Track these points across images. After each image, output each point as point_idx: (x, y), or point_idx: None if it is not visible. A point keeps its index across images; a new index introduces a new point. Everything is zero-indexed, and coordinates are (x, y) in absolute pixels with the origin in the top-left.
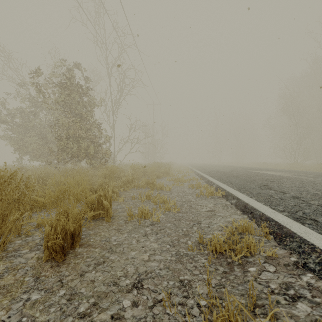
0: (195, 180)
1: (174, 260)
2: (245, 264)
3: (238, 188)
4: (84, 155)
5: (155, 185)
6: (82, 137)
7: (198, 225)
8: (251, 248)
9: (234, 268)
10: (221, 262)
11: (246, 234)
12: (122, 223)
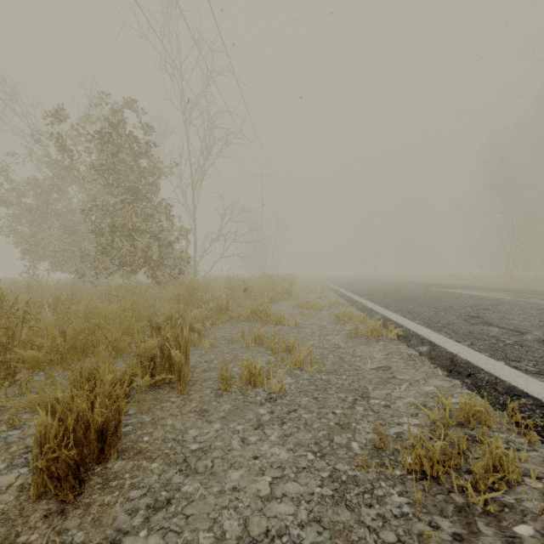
0: (340, 307)
1: (330, 498)
2: (500, 512)
3: (426, 322)
4: (141, 262)
5: (269, 315)
6: (138, 229)
7: (366, 402)
8: (505, 470)
9: (478, 524)
10: (440, 506)
11: (483, 431)
12: (209, 395)
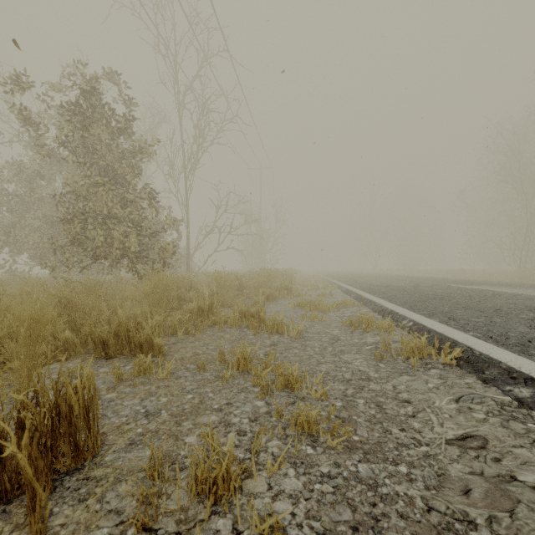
0: (350, 307)
1: None
2: None
3: (488, 335)
4: (117, 254)
5: (264, 320)
6: (115, 216)
7: None
8: None
9: None
10: None
11: None
12: None
